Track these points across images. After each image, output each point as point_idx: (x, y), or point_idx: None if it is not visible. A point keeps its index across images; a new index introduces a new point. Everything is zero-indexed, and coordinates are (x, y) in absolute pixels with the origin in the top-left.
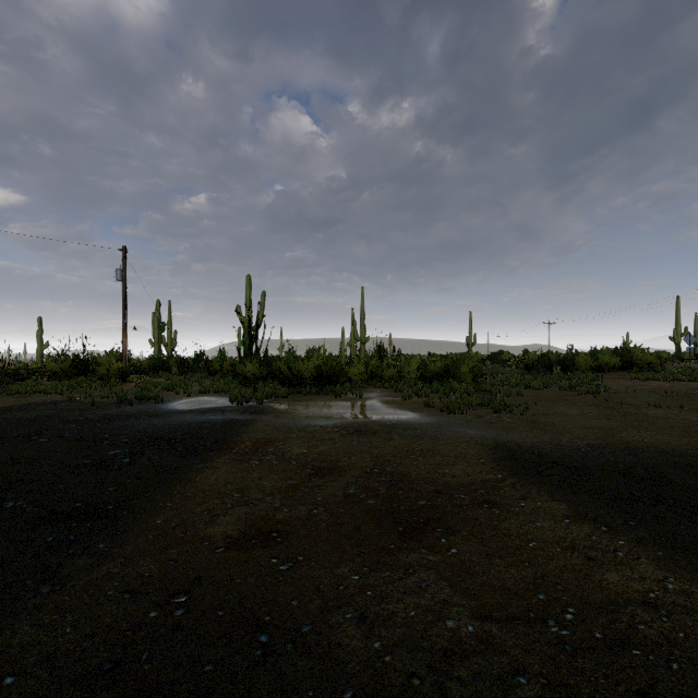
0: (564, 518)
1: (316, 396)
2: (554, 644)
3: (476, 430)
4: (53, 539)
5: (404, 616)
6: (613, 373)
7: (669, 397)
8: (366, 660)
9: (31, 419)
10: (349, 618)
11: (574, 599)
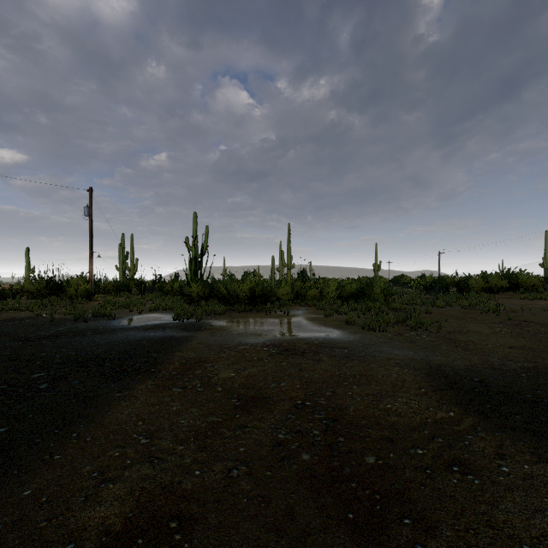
0: None
1: (250, 313)
2: None
3: (402, 350)
4: None
5: None
6: (501, 293)
7: None
8: None
9: None
10: None
11: None
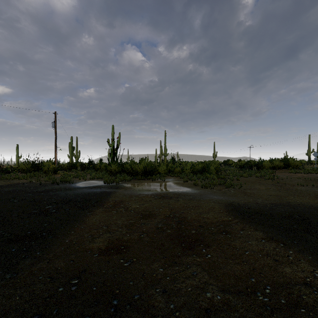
0: (262, 239)
1: (144, 180)
2: (261, 306)
3: (218, 196)
4: (15, 250)
5: (185, 290)
6: (280, 170)
7: (306, 181)
8: (166, 314)
9: (11, 191)
10: (158, 292)
11: (269, 281)
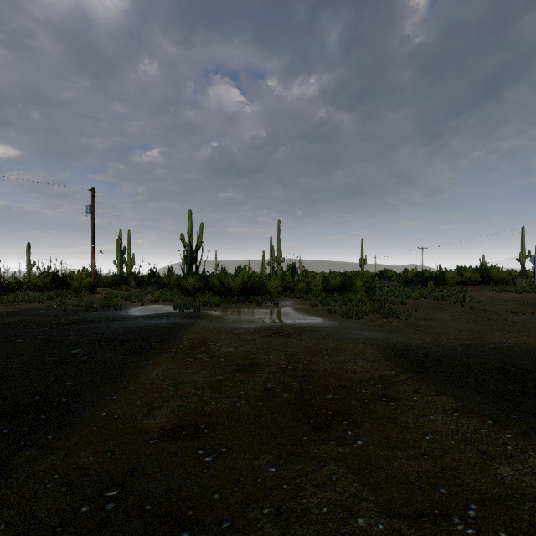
0: (453, 412)
1: (242, 304)
2: None
3: (370, 332)
4: (9, 430)
5: (317, 512)
6: (474, 286)
7: (521, 305)
8: None
9: (13, 323)
10: (266, 514)
11: (473, 494)
